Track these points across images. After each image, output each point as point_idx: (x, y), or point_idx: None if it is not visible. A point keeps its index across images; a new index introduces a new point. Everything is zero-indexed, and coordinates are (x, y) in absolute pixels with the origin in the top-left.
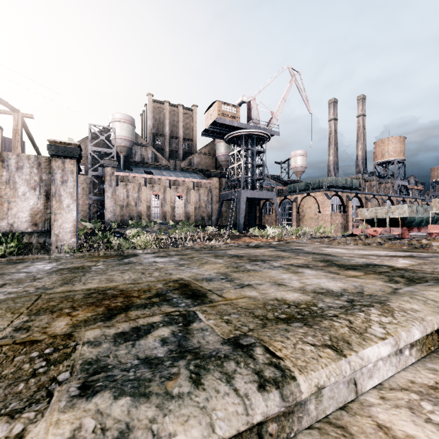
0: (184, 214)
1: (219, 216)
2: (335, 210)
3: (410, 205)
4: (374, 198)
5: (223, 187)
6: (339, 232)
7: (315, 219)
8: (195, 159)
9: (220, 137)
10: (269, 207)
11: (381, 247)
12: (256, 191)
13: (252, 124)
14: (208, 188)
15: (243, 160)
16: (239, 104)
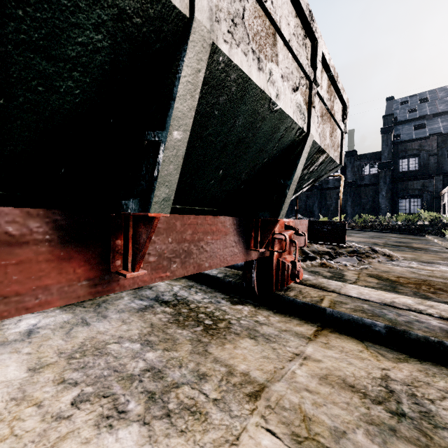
0: None
1: None
2: None
3: None
4: None
5: None
6: None
7: None
8: None
9: None
10: None
11: None
12: None
13: None
14: None
15: None
16: None
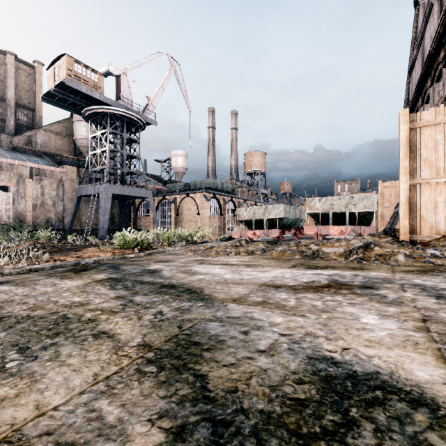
0: (13, 214)
1: (75, 217)
2: (213, 213)
3: (285, 205)
4: (245, 203)
5: (83, 180)
6: (217, 234)
7: (194, 222)
8: (38, 137)
9: (76, 111)
10: (146, 208)
11: (270, 257)
12: (127, 186)
13: (121, 102)
14: (58, 178)
15: (108, 146)
16: (104, 74)
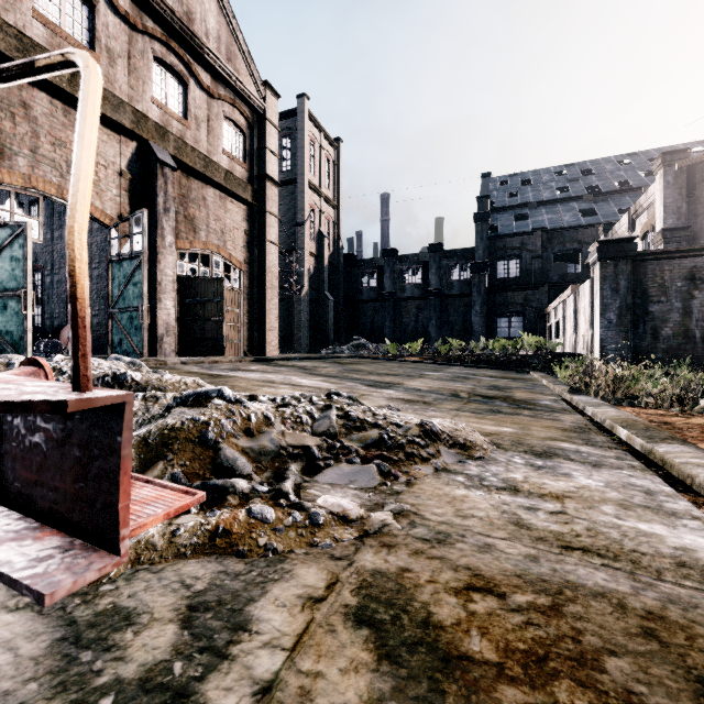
0: None
1: None
2: None
3: None
4: None
5: None
6: None
7: None
8: None
9: None
10: None
11: None
12: None
13: None
14: None
15: None
16: None
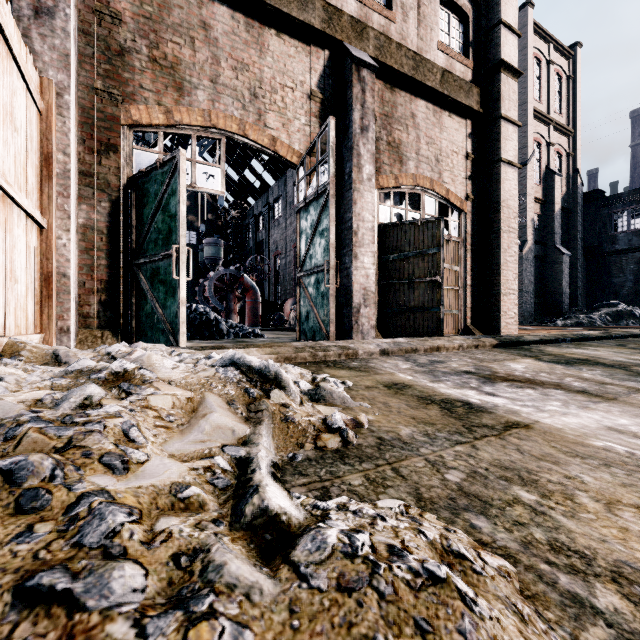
0: None
1: None
2: None
3: None
4: None
5: None
6: None
7: None
8: None
9: None
10: None
11: None
12: None
13: None
14: None
15: None
16: None
